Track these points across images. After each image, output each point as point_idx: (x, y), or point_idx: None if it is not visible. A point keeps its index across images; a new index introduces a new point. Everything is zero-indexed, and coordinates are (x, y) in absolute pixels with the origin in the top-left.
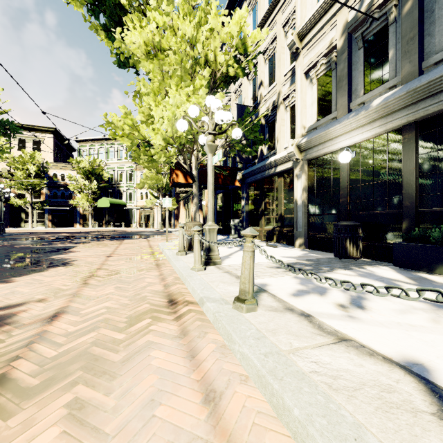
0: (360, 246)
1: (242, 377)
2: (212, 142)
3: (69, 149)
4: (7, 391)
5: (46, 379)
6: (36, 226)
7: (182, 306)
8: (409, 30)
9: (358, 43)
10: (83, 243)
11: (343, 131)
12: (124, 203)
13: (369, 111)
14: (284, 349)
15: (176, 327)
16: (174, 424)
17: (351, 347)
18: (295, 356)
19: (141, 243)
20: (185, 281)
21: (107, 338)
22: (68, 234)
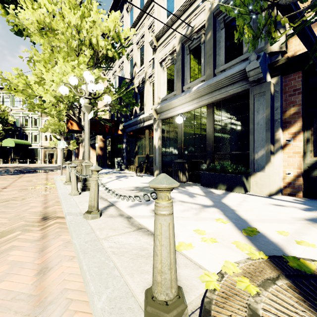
0: (186, 174)
1: (71, 257)
2: (88, 104)
3: None
4: None
5: None
6: None
7: (51, 220)
8: (209, 50)
9: (187, 51)
10: None
11: (179, 103)
12: (30, 144)
13: (191, 93)
14: (101, 237)
15: (39, 234)
16: (9, 290)
17: (141, 232)
18: (105, 240)
19: (40, 176)
20: (61, 203)
21: None
22: None
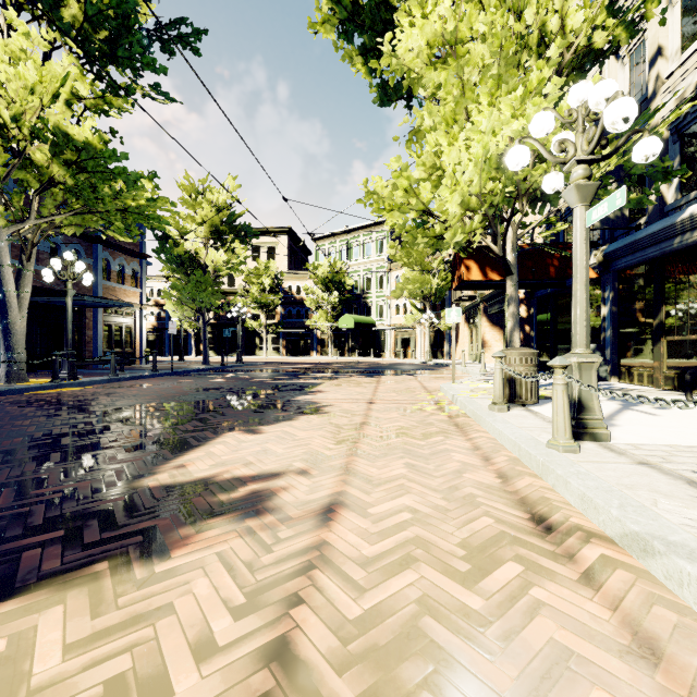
0: None
1: None
2: (584, 180)
3: (304, 252)
4: None
5: (363, 691)
6: (270, 355)
7: (575, 540)
8: None
9: None
10: (328, 380)
11: None
12: (373, 322)
13: None
14: None
15: (607, 613)
16: None
17: None
18: None
19: (408, 383)
20: (543, 472)
21: (445, 596)
22: (306, 366)
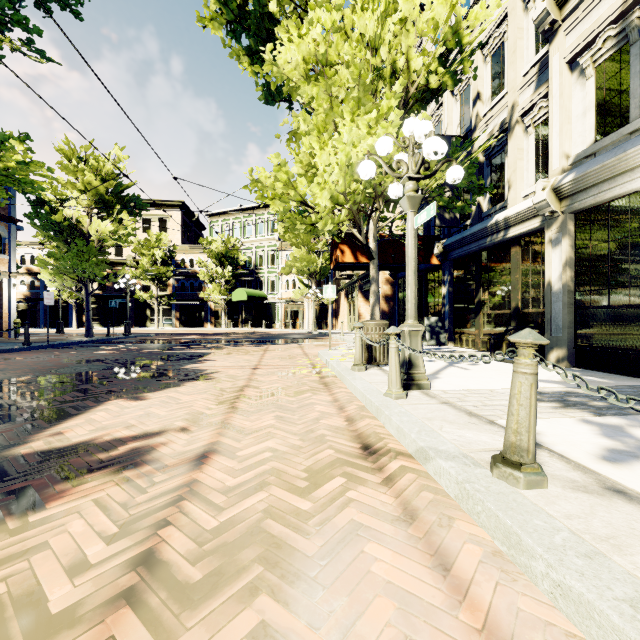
0: None
1: None
2: (413, 193)
3: (198, 226)
4: (160, 584)
5: (210, 572)
6: (162, 326)
7: (387, 458)
8: None
9: None
10: (219, 349)
11: None
12: (265, 295)
13: None
14: None
15: (392, 499)
16: None
17: None
18: None
19: (293, 350)
20: (378, 414)
21: (285, 505)
22: (199, 337)
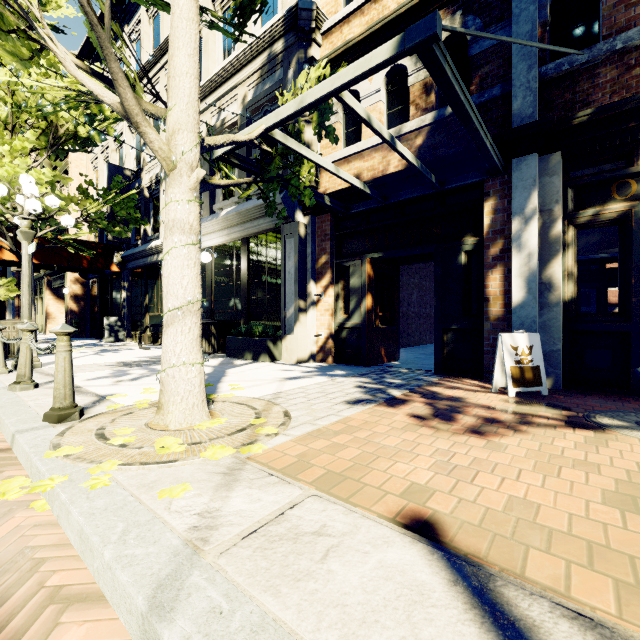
0: (213, 342)
1: None
2: (28, 229)
3: None
4: None
5: None
6: None
7: None
8: None
9: None
10: None
11: (205, 231)
12: None
13: (219, 219)
14: (28, 400)
15: None
16: None
17: (83, 394)
18: (32, 401)
19: None
20: None
21: None
22: None
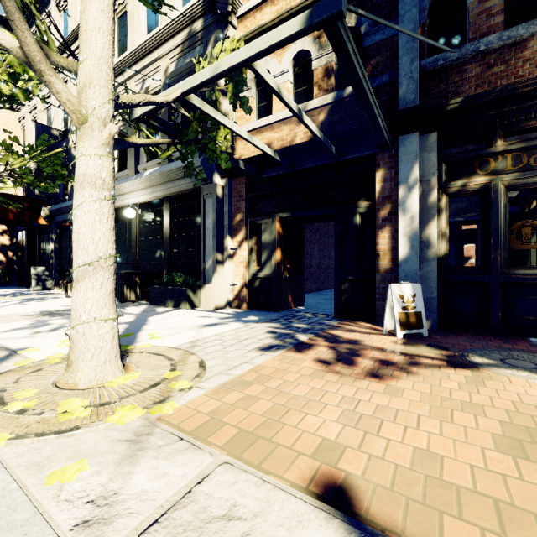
0: (137, 290)
1: None
2: None
3: None
4: None
5: None
6: None
7: None
8: None
9: None
10: None
11: (130, 189)
12: None
13: (143, 179)
14: None
15: None
16: None
17: None
18: None
19: None
20: None
21: None
22: None
